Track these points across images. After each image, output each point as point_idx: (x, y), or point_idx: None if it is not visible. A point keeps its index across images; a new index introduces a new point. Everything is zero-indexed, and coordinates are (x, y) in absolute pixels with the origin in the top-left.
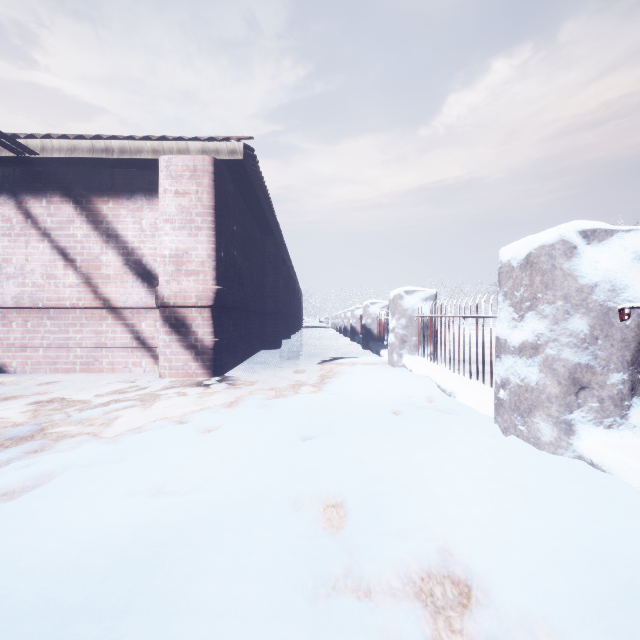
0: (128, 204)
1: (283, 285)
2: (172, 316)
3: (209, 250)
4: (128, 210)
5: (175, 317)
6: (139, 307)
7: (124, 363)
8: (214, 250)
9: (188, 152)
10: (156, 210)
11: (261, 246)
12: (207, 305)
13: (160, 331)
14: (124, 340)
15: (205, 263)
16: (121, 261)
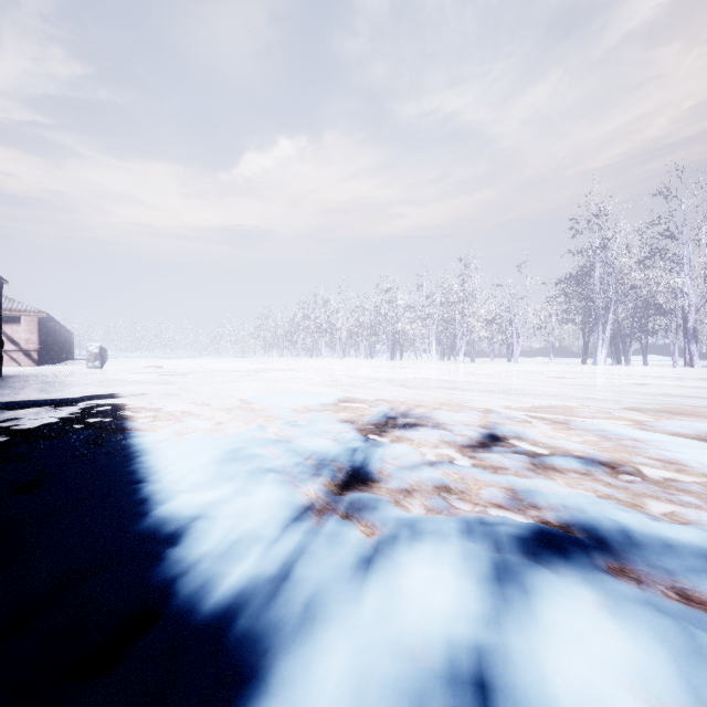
0: (9, 325)
1: (56, 336)
2: (26, 353)
3: (37, 338)
4: (9, 326)
5: (27, 353)
6: (13, 350)
7: (7, 364)
8: (39, 338)
9: (31, 315)
10: (18, 327)
11: (47, 326)
12: (37, 350)
13: (22, 356)
14: (8, 359)
15: (36, 341)
16: (6, 339)
